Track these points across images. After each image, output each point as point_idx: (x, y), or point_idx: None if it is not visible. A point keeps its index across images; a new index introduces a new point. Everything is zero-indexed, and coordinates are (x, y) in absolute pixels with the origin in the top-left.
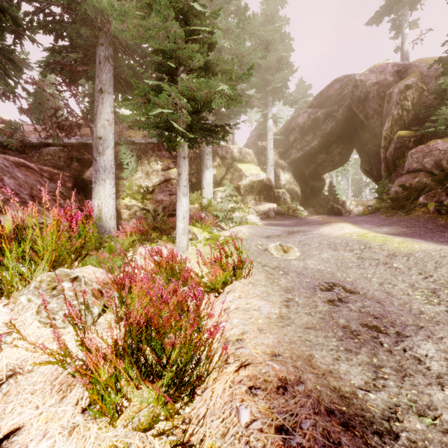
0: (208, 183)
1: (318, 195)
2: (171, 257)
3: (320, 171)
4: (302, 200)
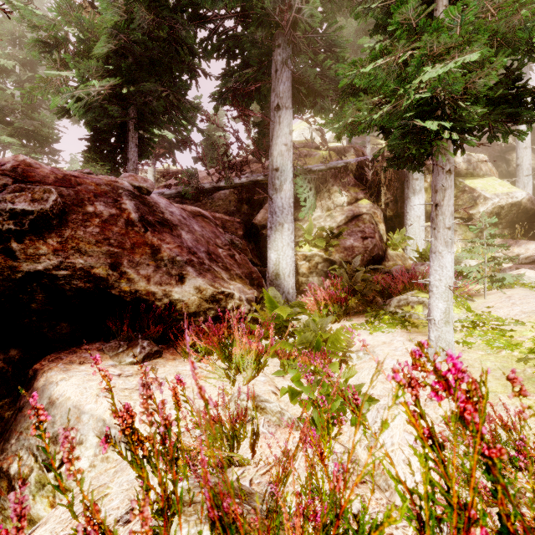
0: (417, 216)
1: None
2: None
3: None
4: None
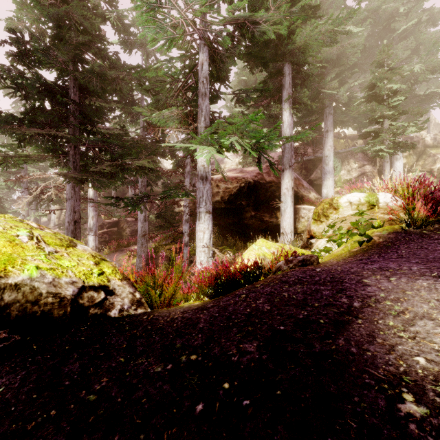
0: (398, 171)
1: None
2: None
3: None
4: None
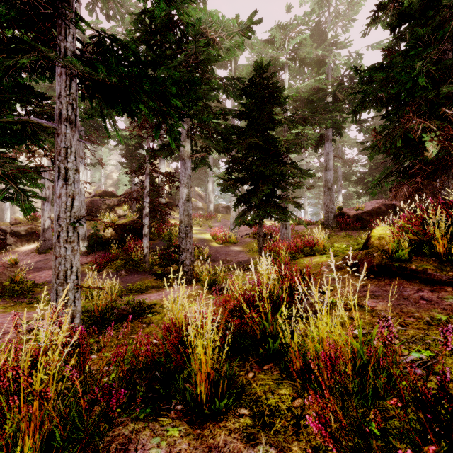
0: None
1: None
2: None
3: None
4: None
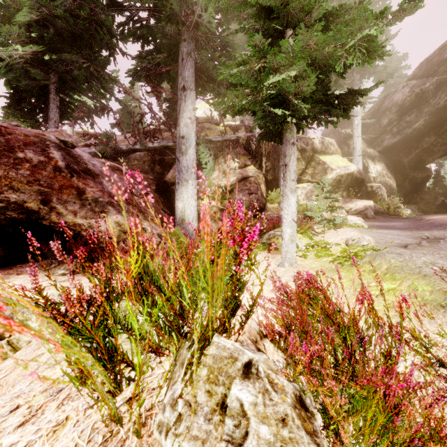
0: None
1: (420, 189)
2: (359, 299)
3: (426, 158)
4: (398, 195)
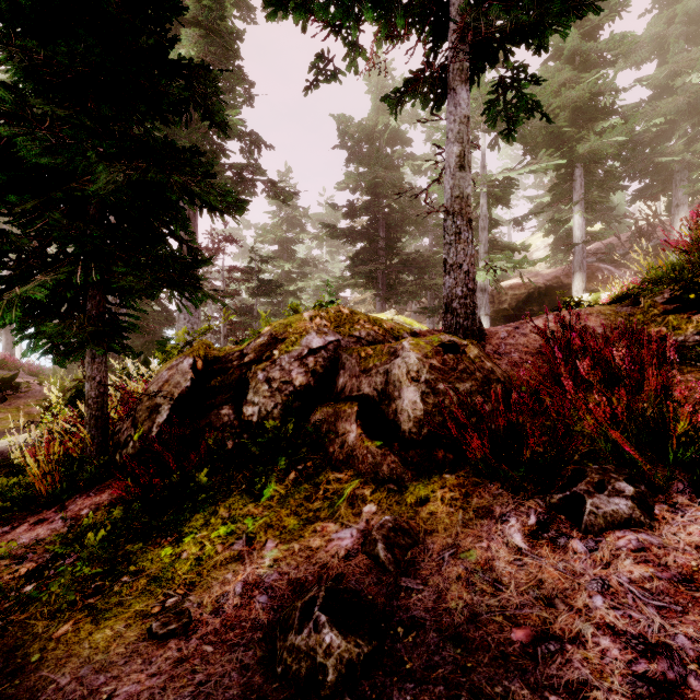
0: None
1: None
2: None
3: None
4: None
